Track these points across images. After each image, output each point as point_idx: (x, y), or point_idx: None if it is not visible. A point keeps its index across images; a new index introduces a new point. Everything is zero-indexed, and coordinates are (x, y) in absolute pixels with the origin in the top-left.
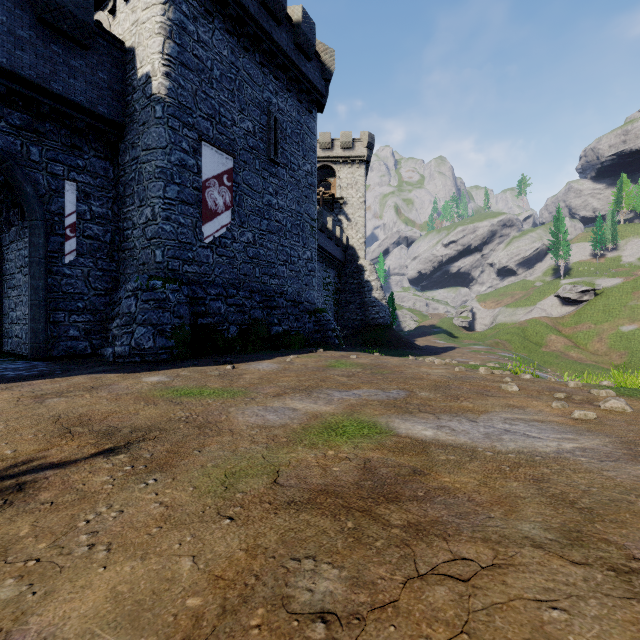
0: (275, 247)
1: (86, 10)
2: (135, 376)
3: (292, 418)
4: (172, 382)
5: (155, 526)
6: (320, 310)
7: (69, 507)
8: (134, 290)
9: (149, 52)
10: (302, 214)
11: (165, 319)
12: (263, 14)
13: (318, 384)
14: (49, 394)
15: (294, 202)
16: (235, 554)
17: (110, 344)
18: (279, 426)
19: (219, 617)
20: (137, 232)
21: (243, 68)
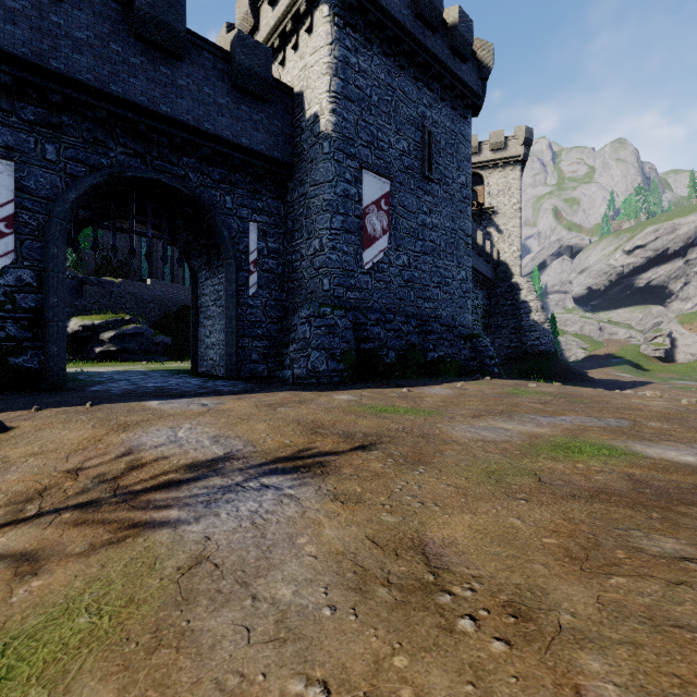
0: (429, 269)
1: (267, 68)
2: (325, 394)
3: (509, 436)
4: (362, 401)
5: (460, 497)
6: (476, 335)
7: (374, 479)
8: (307, 317)
9: (317, 93)
10: (456, 231)
11: (335, 344)
12: (418, 26)
13: (512, 409)
14: (274, 404)
15: (448, 219)
16: (554, 521)
17: (288, 367)
18: (501, 441)
19: (584, 550)
20: (305, 263)
21: (398, 87)
